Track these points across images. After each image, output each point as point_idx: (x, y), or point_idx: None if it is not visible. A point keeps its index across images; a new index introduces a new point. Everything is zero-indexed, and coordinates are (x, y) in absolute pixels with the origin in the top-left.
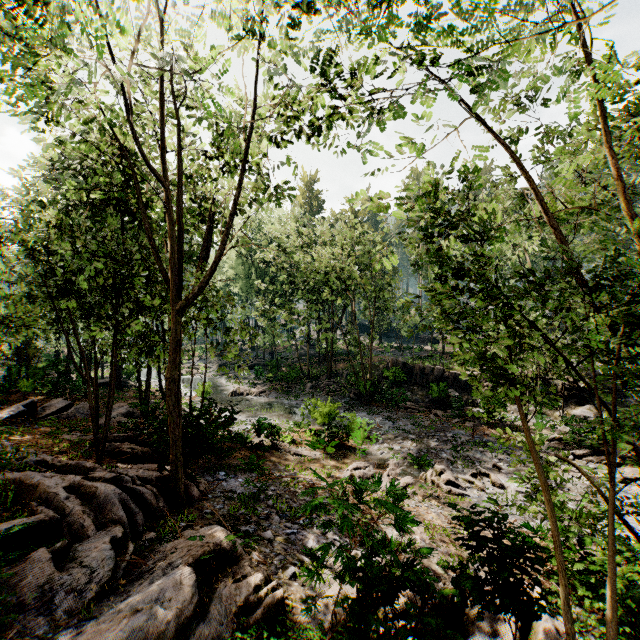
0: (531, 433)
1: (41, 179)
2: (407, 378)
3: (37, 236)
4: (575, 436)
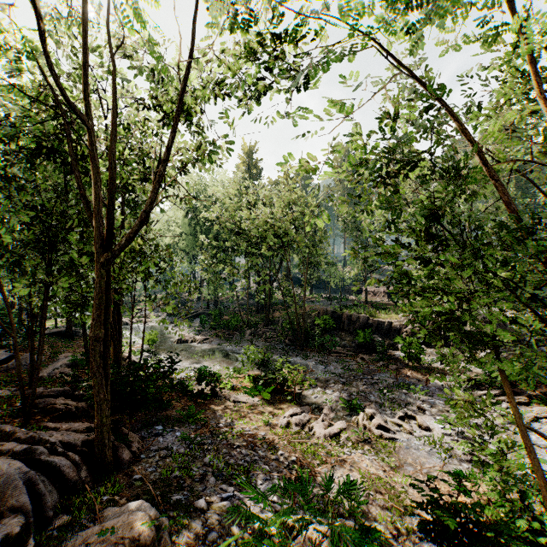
0: (447, 374)
1: None
2: (336, 325)
3: None
4: (487, 378)
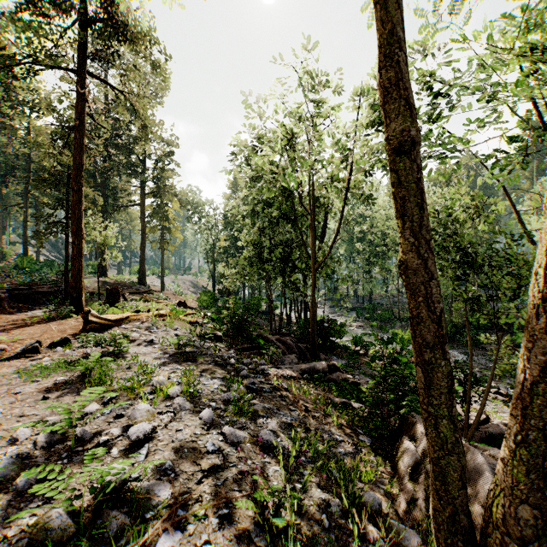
0: None
1: (242, 201)
2: (493, 325)
3: (254, 237)
4: None
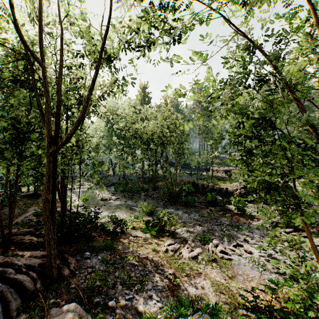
0: (260, 219)
1: None
2: (195, 190)
3: None
4: (285, 221)
